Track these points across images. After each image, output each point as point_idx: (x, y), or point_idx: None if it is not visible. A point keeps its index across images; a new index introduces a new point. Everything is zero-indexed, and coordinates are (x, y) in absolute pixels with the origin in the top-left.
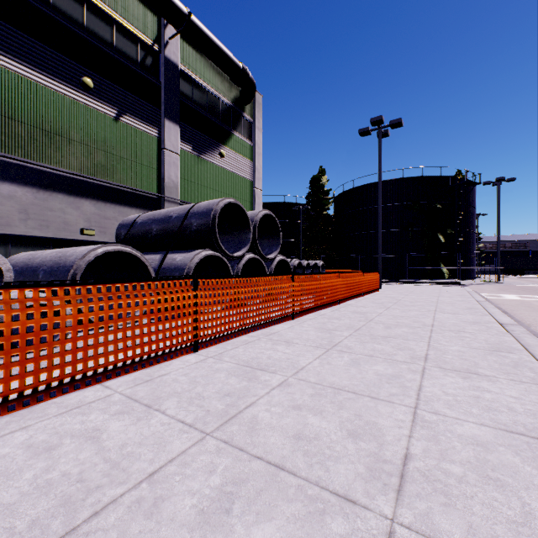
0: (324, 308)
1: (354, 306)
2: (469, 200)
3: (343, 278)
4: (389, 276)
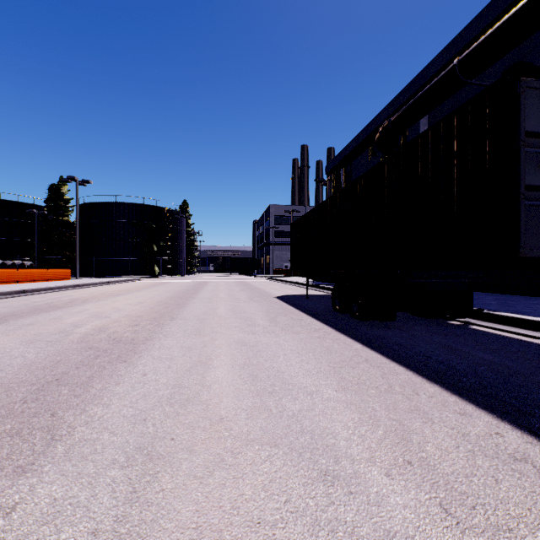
0: (3, 285)
1: (25, 284)
2: (177, 224)
3: (22, 271)
4: (120, 274)
